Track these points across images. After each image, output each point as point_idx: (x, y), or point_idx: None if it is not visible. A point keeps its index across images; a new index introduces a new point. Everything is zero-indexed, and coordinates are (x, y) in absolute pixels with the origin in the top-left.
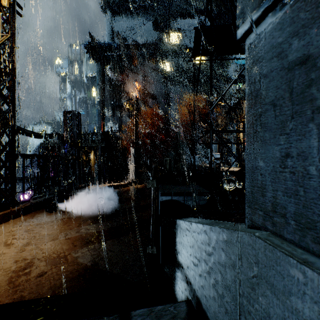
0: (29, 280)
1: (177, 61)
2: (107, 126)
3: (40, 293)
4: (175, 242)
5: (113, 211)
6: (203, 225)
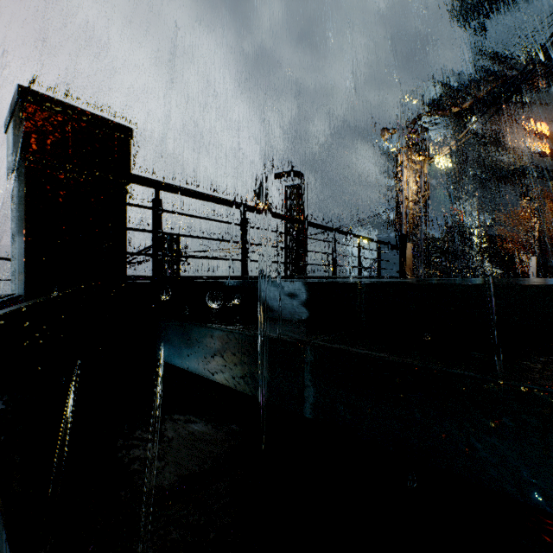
0: None
1: None
2: (471, 218)
3: None
4: None
5: None
6: None
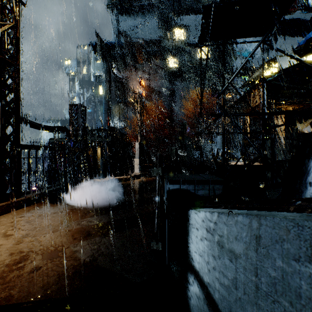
0: (21, 275)
1: (181, 57)
2: (113, 122)
3: (30, 292)
4: (188, 239)
5: (117, 204)
6: (242, 215)
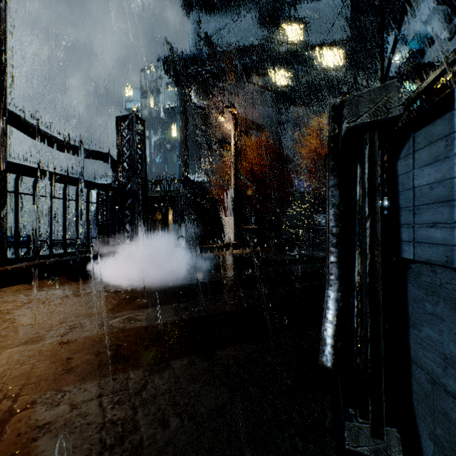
0: None
1: (296, 68)
2: (191, 174)
3: None
4: None
5: (197, 284)
6: None
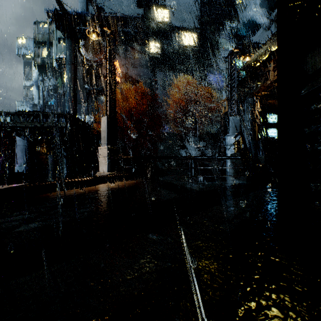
0: None
1: (164, 42)
2: (79, 115)
3: None
4: None
5: None
6: None
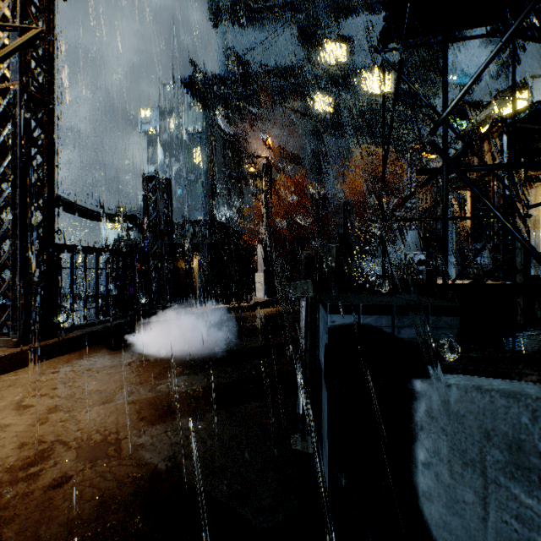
0: (30, 494)
1: (338, 93)
2: (219, 212)
3: (41, 536)
4: (407, 462)
5: (224, 353)
6: None
